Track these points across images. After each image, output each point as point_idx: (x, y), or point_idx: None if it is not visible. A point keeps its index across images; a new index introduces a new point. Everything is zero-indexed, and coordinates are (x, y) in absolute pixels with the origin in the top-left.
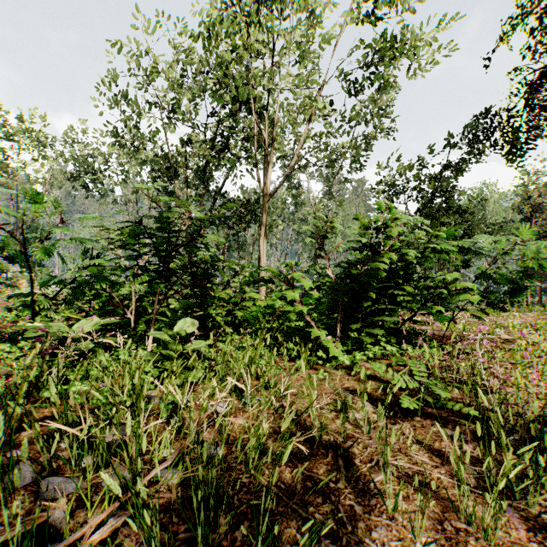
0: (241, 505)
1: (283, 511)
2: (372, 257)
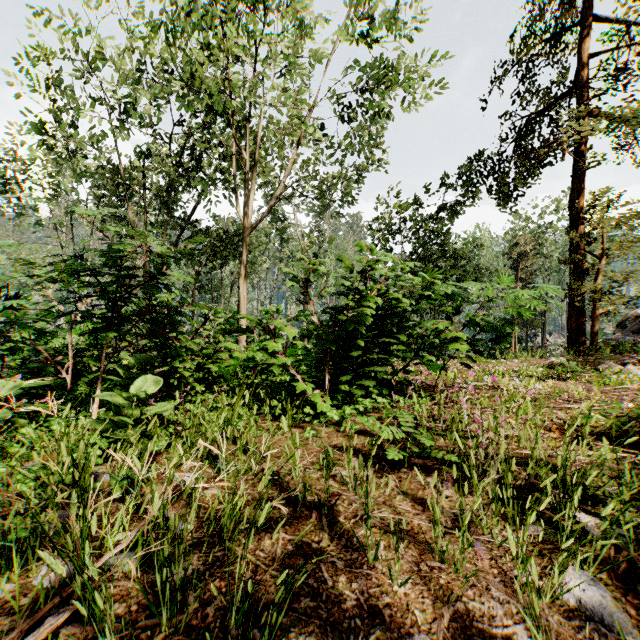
0: (214, 580)
1: (261, 579)
2: (362, 303)
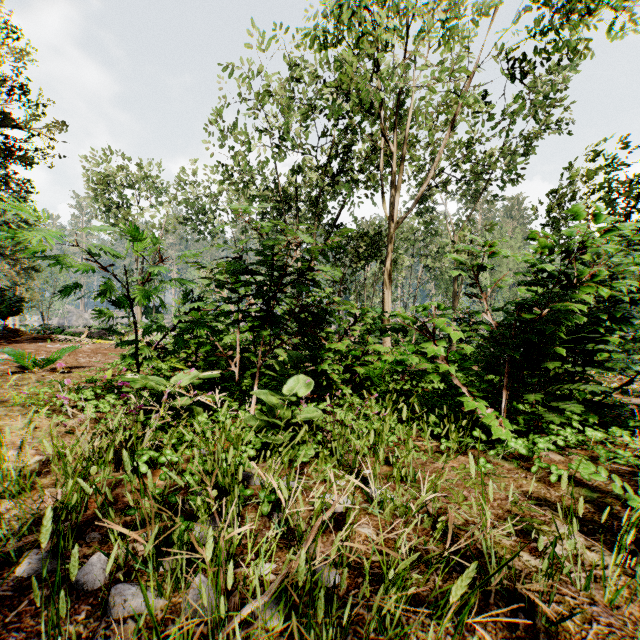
0: None
1: None
2: (564, 294)
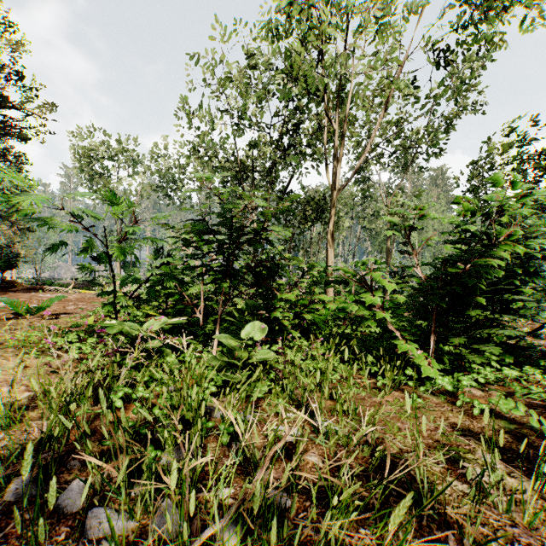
0: None
1: None
2: (485, 252)
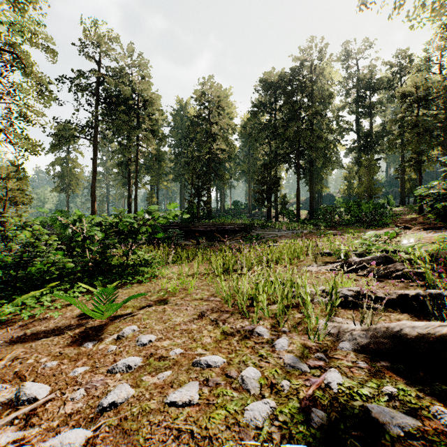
0: None
1: None
2: None
